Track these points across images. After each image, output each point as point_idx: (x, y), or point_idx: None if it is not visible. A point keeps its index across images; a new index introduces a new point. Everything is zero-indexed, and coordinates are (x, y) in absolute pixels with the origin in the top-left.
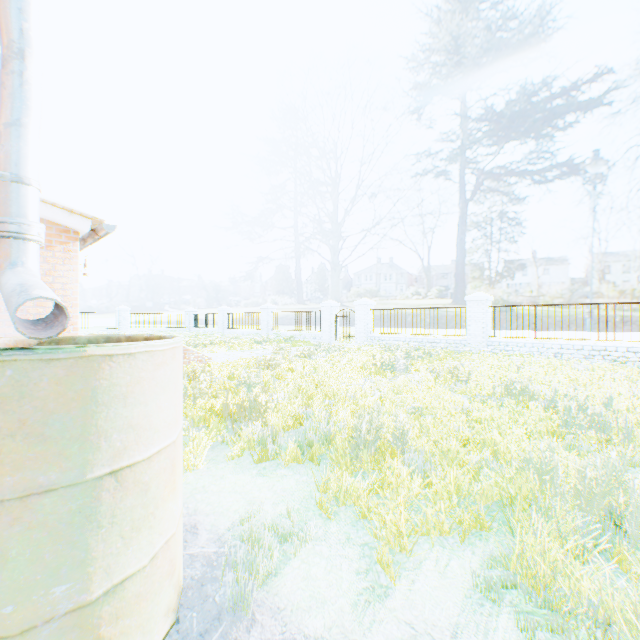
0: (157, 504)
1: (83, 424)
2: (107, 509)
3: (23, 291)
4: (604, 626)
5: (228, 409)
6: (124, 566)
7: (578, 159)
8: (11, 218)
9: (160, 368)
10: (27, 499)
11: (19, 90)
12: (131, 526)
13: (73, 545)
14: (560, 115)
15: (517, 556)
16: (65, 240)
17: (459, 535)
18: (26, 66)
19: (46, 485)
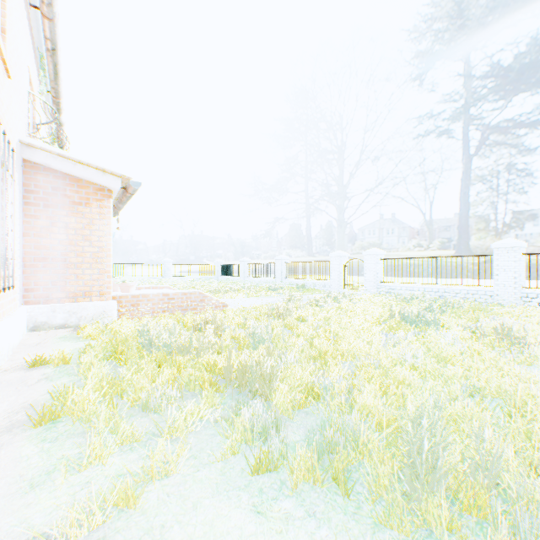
0: None
1: None
2: None
3: None
4: None
5: (228, 371)
6: None
7: None
8: None
9: None
10: None
11: None
12: None
13: None
14: None
15: None
16: (100, 198)
17: None
18: None
19: None
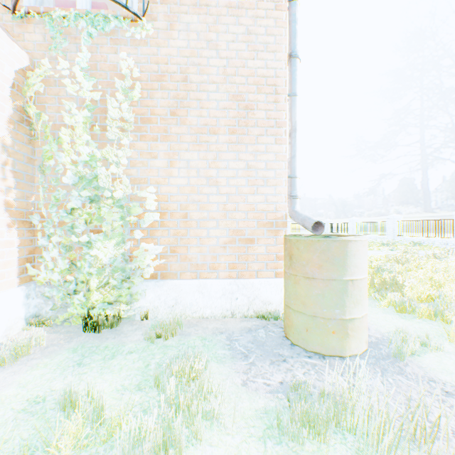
0: (362, 298)
1: (342, 261)
2: (349, 291)
3: (309, 218)
4: None
5: (371, 282)
6: (353, 313)
7: None
8: (292, 191)
9: (363, 247)
10: (329, 280)
11: (294, 143)
12: (355, 301)
13: (340, 299)
14: None
15: None
16: None
17: None
18: (296, 133)
19: (333, 278)
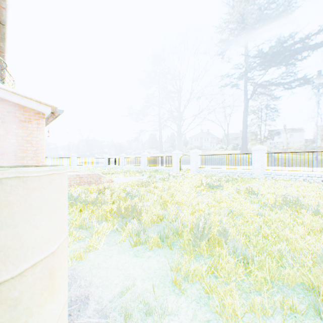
0: (31, 312)
1: None
2: None
3: None
4: None
5: (119, 210)
6: None
7: (311, 74)
8: None
9: (35, 192)
10: None
11: None
12: None
13: None
14: (301, 51)
15: None
16: (38, 118)
17: (278, 316)
18: None
19: None
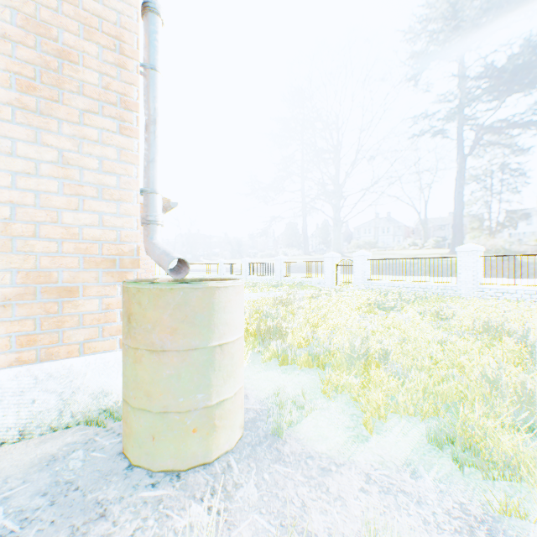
0: (236, 366)
1: (208, 319)
2: (217, 362)
3: (168, 254)
4: (513, 469)
5: (258, 331)
6: (224, 393)
7: None
8: (151, 213)
9: (237, 295)
10: (188, 351)
11: (154, 142)
12: (226, 374)
13: (204, 376)
14: None
15: (460, 429)
16: None
17: (421, 417)
18: (157, 128)
19: (195, 346)
